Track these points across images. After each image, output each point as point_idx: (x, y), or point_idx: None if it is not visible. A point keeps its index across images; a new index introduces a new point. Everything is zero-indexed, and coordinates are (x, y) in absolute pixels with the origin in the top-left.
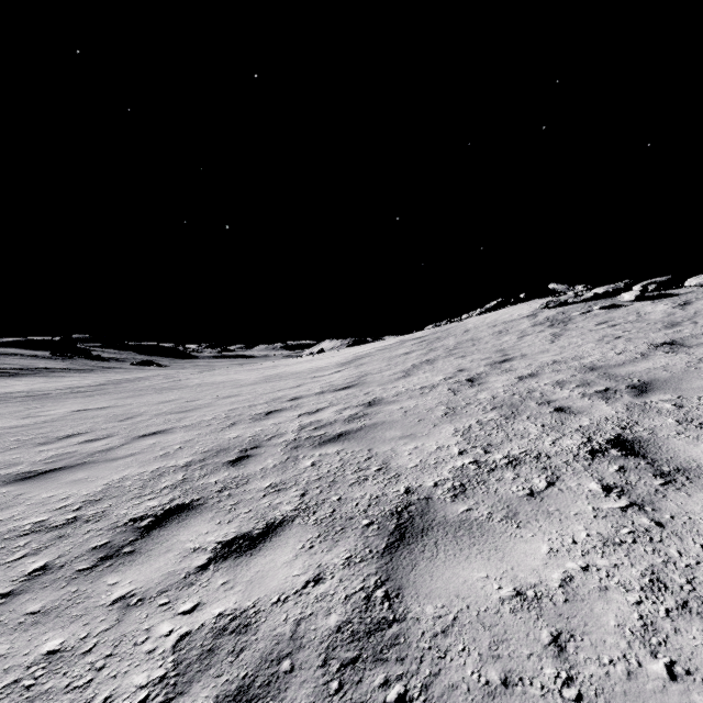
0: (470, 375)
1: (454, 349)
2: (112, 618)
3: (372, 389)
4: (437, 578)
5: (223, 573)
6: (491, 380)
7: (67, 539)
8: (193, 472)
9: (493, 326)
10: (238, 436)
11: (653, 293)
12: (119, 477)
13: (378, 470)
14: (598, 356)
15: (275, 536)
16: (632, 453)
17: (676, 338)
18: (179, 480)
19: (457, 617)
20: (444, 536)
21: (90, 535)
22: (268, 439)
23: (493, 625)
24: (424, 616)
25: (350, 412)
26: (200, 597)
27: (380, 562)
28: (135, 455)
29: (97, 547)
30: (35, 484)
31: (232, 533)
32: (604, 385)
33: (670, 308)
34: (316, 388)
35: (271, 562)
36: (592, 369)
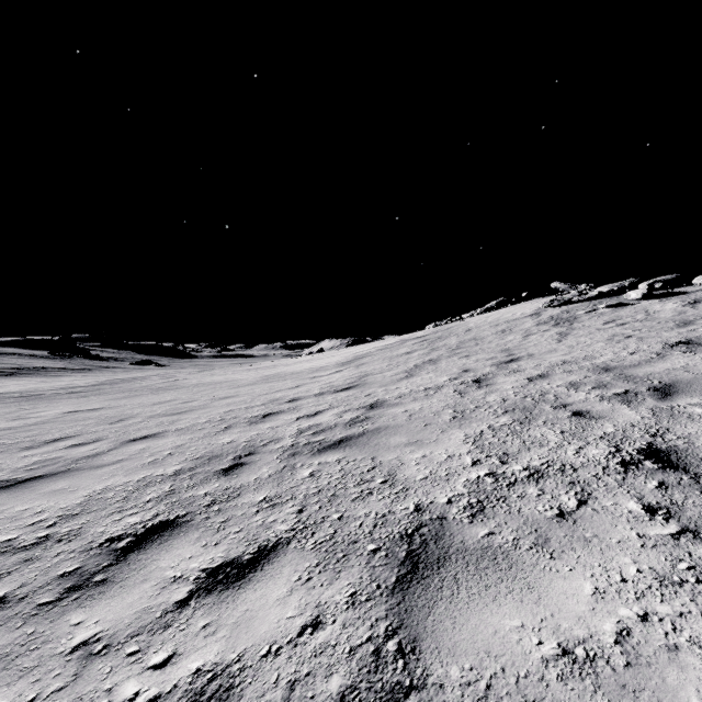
0: (476, 375)
1: (457, 349)
2: (69, 673)
3: (374, 390)
4: (461, 626)
5: (205, 612)
6: (499, 381)
7: (33, 564)
8: (182, 483)
9: (496, 325)
10: (233, 441)
11: (659, 292)
12: (101, 487)
13: (383, 483)
14: (610, 356)
15: (267, 563)
16: (670, 465)
17: (691, 337)
18: (166, 492)
19: (491, 686)
20: (464, 568)
21: (60, 558)
22: (264, 445)
23: (539, 699)
24: (449, 682)
25: (352, 415)
26: (176, 644)
27: (390, 602)
28: (122, 462)
29: (65, 574)
30: (11, 495)
31: (219, 558)
32: (622, 386)
33: (680, 306)
34: (316, 389)
35: (262, 599)
36: (606, 370)
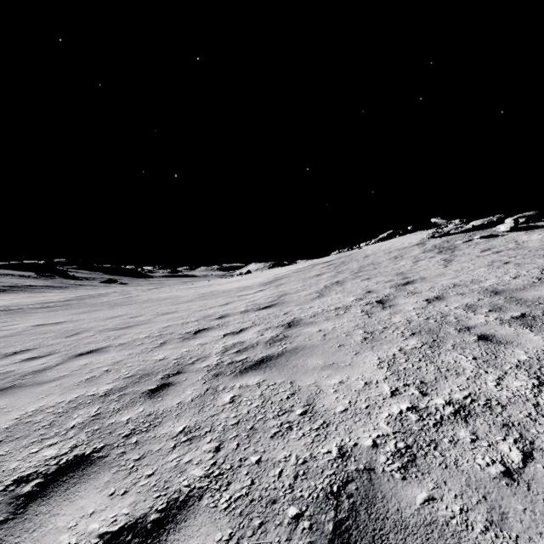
0: (379, 296)
1: (358, 272)
2: None
3: (291, 309)
4: None
5: None
6: (400, 302)
7: None
8: (109, 405)
9: (389, 253)
10: (165, 358)
11: (523, 225)
12: (34, 408)
13: (303, 414)
14: (494, 280)
15: (173, 530)
16: None
17: None
18: (91, 416)
19: None
20: None
21: None
22: (192, 363)
23: None
24: None
25: (272, 333)
26: None
27: None
28: (62, 378)
29: None
30: None
31: (122, 516)
32: (518, 310)
33: None
34: (242, 306)
35: None
36: (496, 293)
